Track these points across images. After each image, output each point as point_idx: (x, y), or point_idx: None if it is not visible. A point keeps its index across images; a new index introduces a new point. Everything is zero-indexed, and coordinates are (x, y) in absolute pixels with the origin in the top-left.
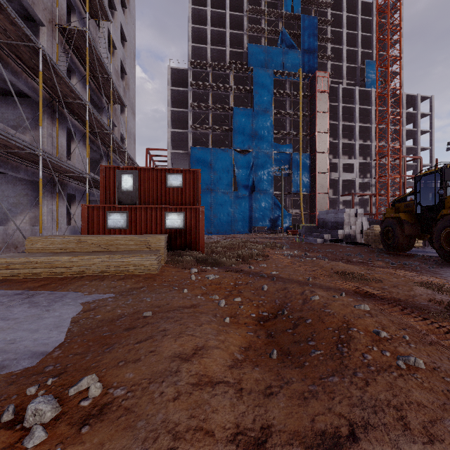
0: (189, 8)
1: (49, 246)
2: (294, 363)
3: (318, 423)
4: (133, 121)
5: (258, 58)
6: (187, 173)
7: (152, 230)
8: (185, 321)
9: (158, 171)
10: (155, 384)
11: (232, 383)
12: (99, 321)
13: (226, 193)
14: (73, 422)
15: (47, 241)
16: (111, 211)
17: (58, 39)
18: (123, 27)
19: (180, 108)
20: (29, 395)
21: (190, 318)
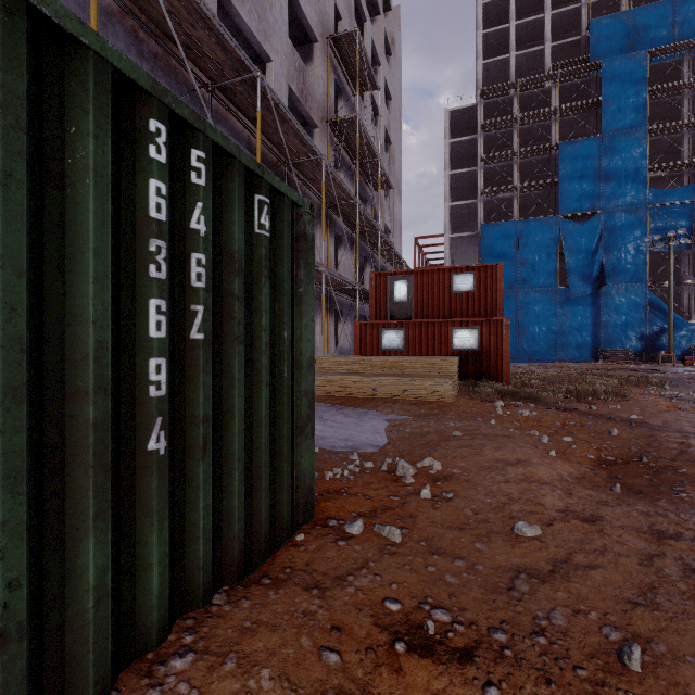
0: (478, 7)
1: (336, 366)
2: (644, 499)
3: (657, 526)
4: (399, 205)
5: (612, 38)
6: (481, 270)
7: (434, 351)
8: (501, 442)
9: (440, 272)
10: (484, 472)
11: (560, 488)
12: (410, 434)
13: (545, 292)
14: (428, 479)
15: (333, 361)
16: (385, 328)
17: (328, 136)
18: (387, 83)
19: (463, 167)
20: (388, 463)
21: (506, 441)
